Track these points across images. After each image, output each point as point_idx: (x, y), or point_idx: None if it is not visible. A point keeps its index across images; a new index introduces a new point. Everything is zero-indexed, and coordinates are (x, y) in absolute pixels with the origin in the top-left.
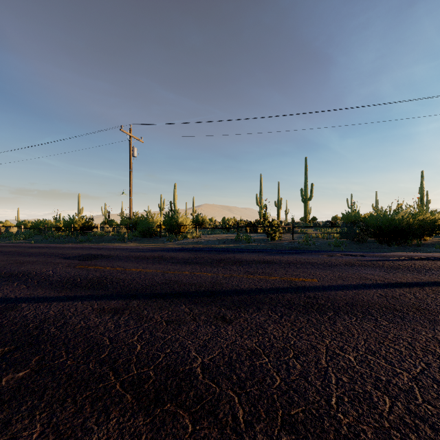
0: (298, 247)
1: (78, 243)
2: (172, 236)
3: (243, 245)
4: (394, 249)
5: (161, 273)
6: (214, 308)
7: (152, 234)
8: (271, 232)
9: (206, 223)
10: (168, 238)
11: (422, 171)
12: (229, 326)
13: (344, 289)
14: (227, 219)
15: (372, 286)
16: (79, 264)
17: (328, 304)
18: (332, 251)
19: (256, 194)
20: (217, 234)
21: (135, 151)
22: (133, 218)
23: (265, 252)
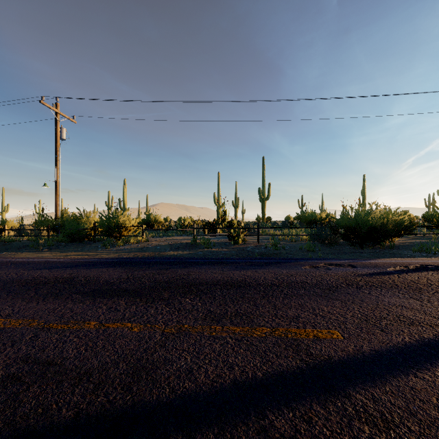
0: (267, 253)
1: None
2: (109, 241)
3: (200, 252)
4: (373, 254)
5: (31, 333)
6: None
7: (84, 238)
8: (234, 235)
9: (159, 223)
10: (104, 244)
11: (364, 175)
12: None
13: (413, 367)
14: (183, 219)
15: None
16: None
17: None
18: (311, 258)
19: (214, 193)
20: (170, 236)
21: (63, 132)
22: (60, 218)
23: (230, 264)
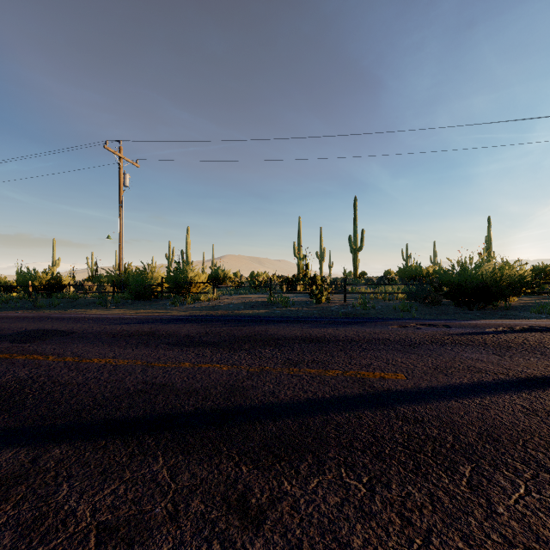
0: (353, 313)
1: (34, 310)
2: (178, 299)
3: (278, 311)
4: (480, 315)
5: (140, 368)
6: (226, 464)
7: (151, 296)
8: (316, 292)
9: (229, 279)
10: (173, 302)
11: (489, 217)
12: (258, 539)
13: (458, 396)
14: (257, 274)
15: (497, 386)
16: (4, 350)
17: (449, 439)
18: (402, 318)
19: (294, 243)
20: (243, 294)
21: (126, 179)
22: (123, 273)
23: (310, 322)
